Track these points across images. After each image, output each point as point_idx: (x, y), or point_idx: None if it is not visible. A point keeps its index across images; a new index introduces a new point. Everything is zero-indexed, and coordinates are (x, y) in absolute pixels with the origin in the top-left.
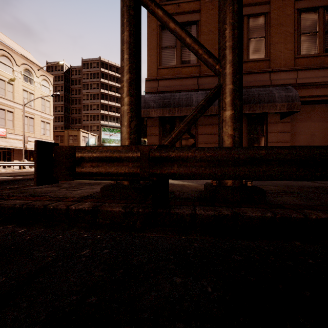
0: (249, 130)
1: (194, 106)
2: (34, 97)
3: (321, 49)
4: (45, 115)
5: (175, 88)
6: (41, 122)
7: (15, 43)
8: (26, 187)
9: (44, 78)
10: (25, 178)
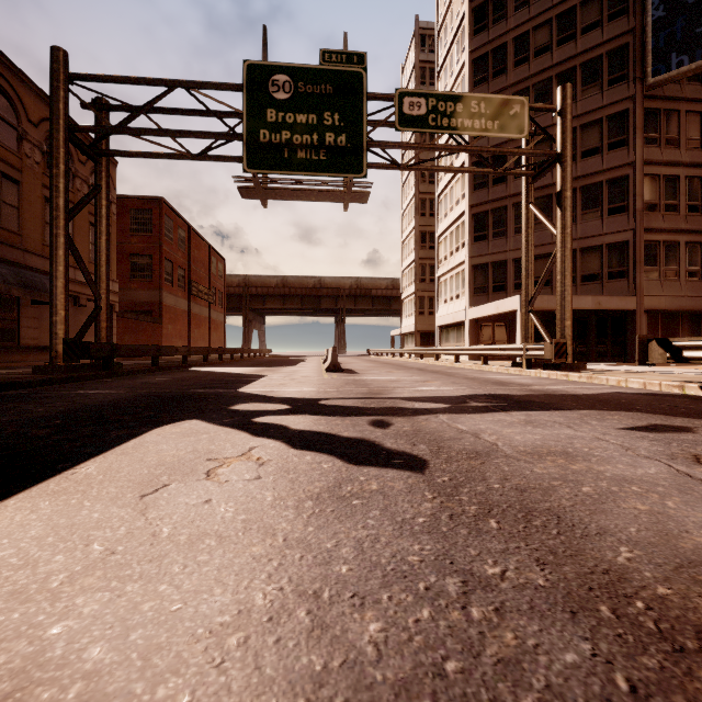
0: (2, 310)
1: None
2: None
3: None
4: None
5: None
6: None
7: None
8: None
9: None
10: None
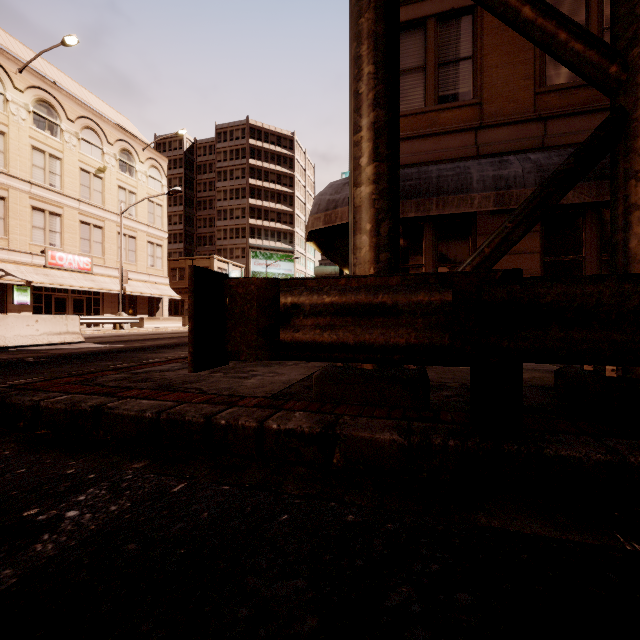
0: (604, 242)
1: (476, 192)
2: (136, 199)
3: None
4: (155, 230)
5: (424, 158)
6: (148, 244)
7: (105, 105)
8: (143, 367)
9: (152, 163)
10: (129, 347)
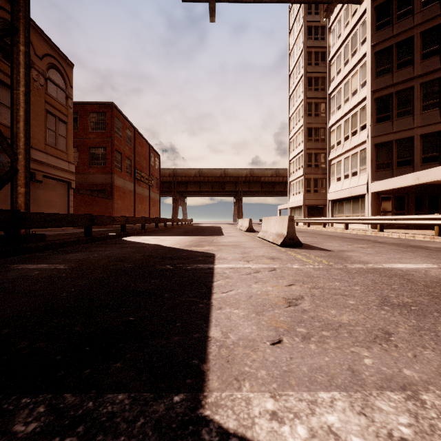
0: None
1: None
2: None
3: None
4: None
5: None
6: None
7: None
8: None
9: None
10: None
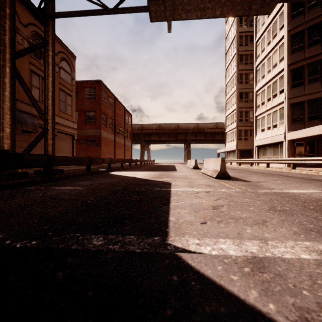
0: None
1: None
2: None
3: (41, 99)
4: None
5: None
6: None
7: None
8: None
9: None
10: None
